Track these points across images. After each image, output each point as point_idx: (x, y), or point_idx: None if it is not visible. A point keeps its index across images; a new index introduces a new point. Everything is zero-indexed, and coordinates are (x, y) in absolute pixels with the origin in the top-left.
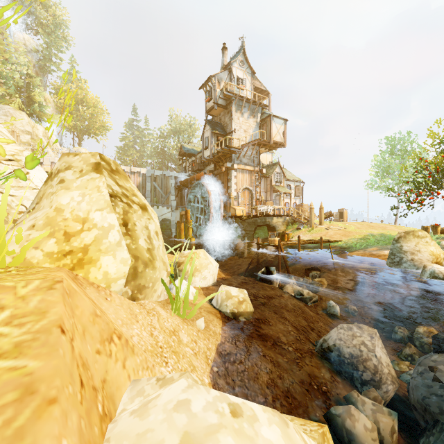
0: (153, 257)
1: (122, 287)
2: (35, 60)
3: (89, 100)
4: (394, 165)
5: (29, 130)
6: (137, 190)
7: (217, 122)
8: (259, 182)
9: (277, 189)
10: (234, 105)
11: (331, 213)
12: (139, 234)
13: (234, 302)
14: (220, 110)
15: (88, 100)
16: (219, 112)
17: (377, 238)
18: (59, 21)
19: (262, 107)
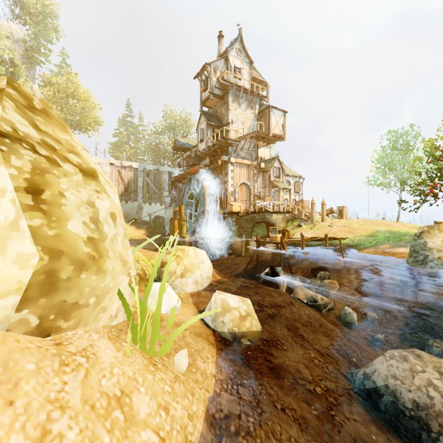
0: (101, 252)
1: (9, 312)
2: (22, 50)
3: (80, 93)
4: (396, 160)
5: None
6: (84, 149)
7: (213, 113)
8: (257, 177)
9: (276, 184)
10: (231, 95)
11: (332, 210)
12: (71, 212)
13: (234, 317)
14: (216, 101)
15: (79, 94)
16: (215, 103)
17: (386, 235)
18: (48, 10)
19: (260, 99)
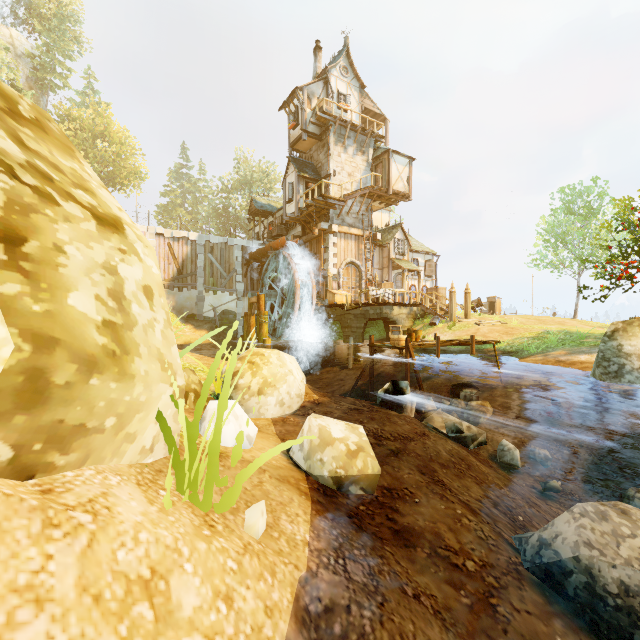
0: (126, 346)
1: None
2: (28, 69)
3: (113, 133)
4: (573, 230)
5: None
6: (102, 186)
7: (306, 161)
8: (370, 254)
9: (399, 263)
10: (333, 133)
11: (480, 301)
12: (75, 278)
13: (339, 453)
14: (311, 143)
15: (112, 134)
16: (310, 146)
17: (559, 337)
18: (66, 11)
19: (376, 139)
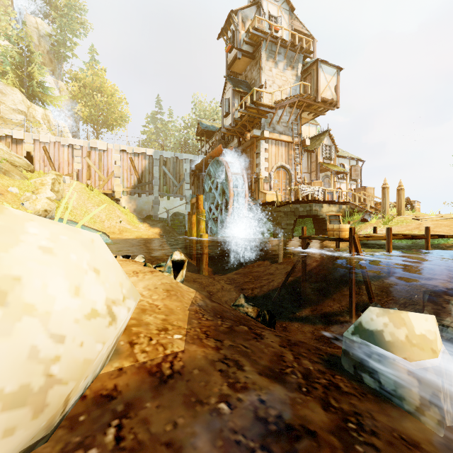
0: None
1: None
2: (48, 45)
3: (106, 89)
4: None
5: (22, 110)
6: None
7: (241, 80)
8: (299, 158)
9: (327, 166)
10: (265, 50)
11: (409, 200)
12: None
13: None
14: (245, 63)
15: (105, 89)
16: (244, 67)
17: None
18: (73, 2)
19: (304, 55)
